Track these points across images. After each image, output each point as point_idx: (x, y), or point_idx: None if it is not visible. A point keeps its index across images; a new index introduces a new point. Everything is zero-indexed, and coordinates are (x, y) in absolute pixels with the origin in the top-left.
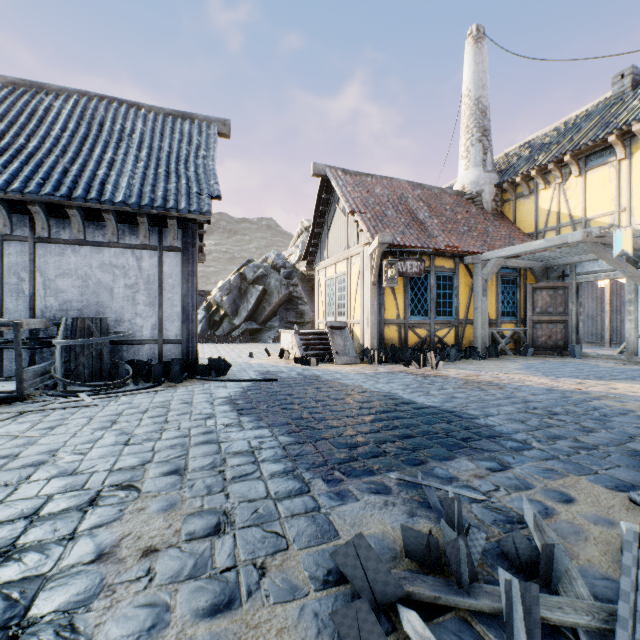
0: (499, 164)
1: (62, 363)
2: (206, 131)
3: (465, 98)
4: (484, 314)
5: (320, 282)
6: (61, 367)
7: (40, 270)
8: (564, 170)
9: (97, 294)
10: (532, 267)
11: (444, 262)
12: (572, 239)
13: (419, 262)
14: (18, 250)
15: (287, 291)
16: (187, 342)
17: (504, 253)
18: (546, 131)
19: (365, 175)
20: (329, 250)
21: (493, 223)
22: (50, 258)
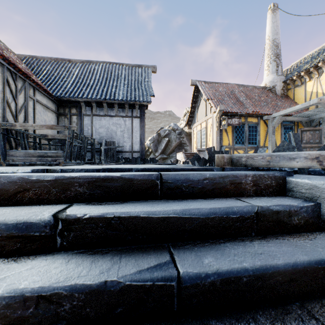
0: (287, 71)
1: (104, 154)
2: (147, 71)
3: (267, 40)
4: (273, 143)
5: (194, 133)
6: (104, 156)
7: (94, 126)
8: (319, 70)
9: (111, 134)
10: (301, 120)
11: (252, 119)
12: (313, 102)
13: (238, 119)
14: (87, 119)
15: (179, 140)
16: (141, 152)
17: (282, 113)
18: (315, 51)
19: (215, 83)
20: (198, 118)
21: (281, 100)
22: (97, 121)
